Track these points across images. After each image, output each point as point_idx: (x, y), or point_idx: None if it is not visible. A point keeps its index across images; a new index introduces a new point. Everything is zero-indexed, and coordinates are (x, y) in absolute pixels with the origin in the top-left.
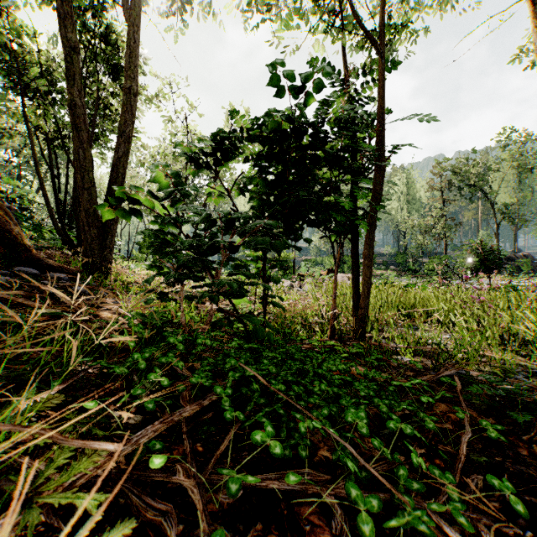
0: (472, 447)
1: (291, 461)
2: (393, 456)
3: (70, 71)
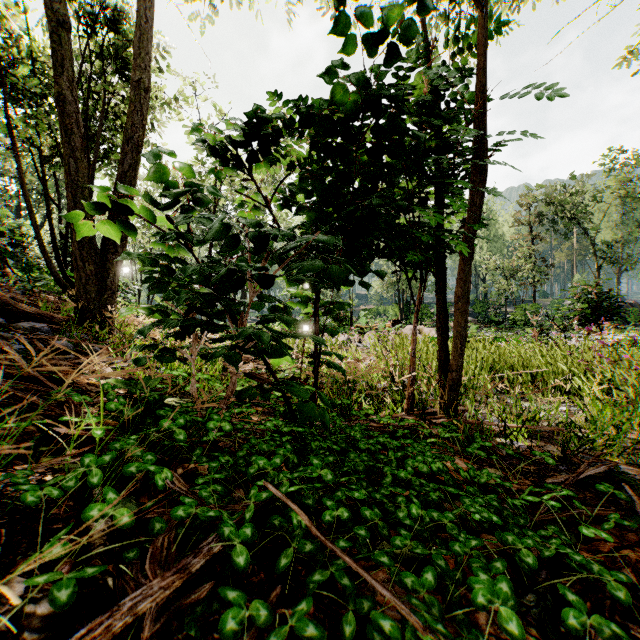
0: None
1: None
2: None
3: (57, 55)
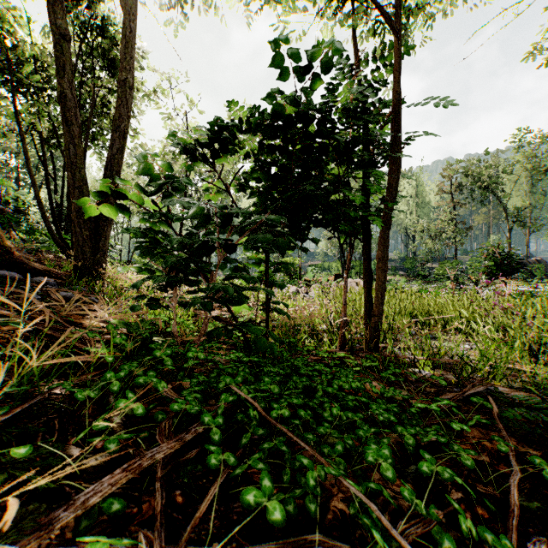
0: (518, 487)
1: (296, 516)
2: (428, 510)
3: (59, 61)
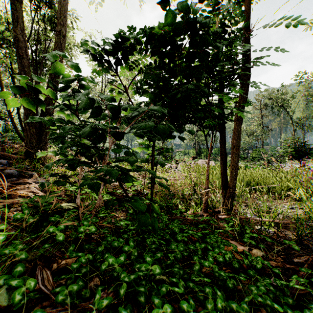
0: None
1: None
2: None
3: (14, 16)
